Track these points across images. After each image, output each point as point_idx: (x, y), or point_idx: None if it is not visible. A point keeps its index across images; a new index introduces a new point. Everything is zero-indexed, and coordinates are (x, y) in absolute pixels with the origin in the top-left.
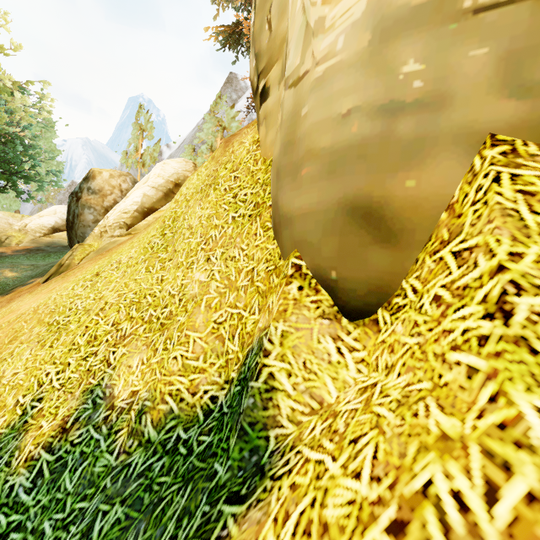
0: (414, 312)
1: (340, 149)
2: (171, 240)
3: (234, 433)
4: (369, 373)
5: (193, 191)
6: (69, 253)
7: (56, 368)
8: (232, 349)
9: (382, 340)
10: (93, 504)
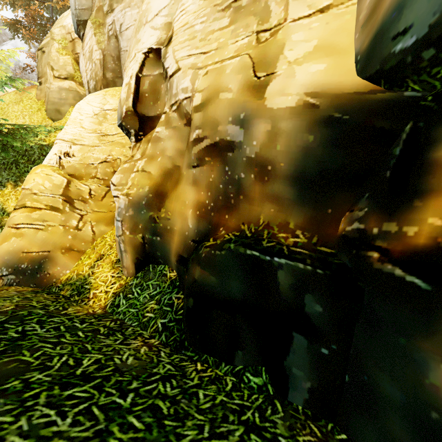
0: None
1: (55, 102)
2: (4, 114)
3: None
4: None
5: (9, 102)
6: None
7: None
8: None
9: None
10: None
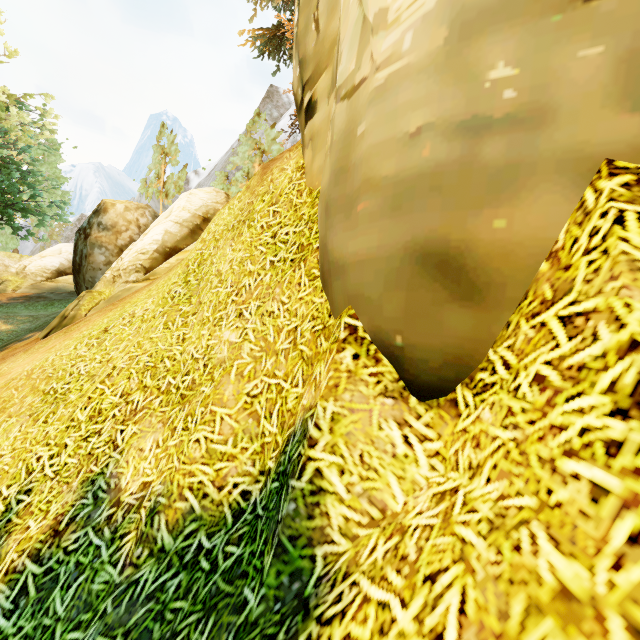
0: (507, 395)
1: (407, 179)
2: (196, 289)
3: (270, 549)
4: (447, 472)
5: (223, 229)
6: (75, 302)
7: (49, 450)
8: (269, 431)
9: (463, 428)
10: (88, 635)
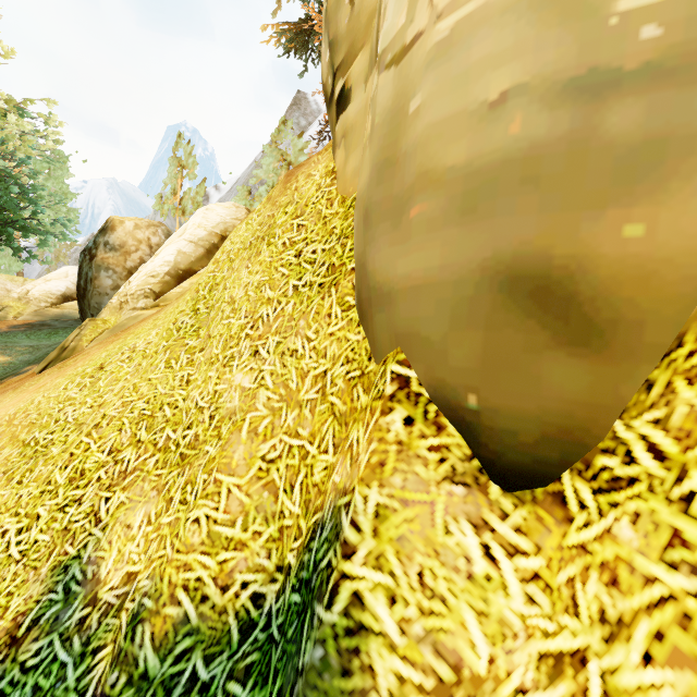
0: (667, 506)
1: (485, 168)
2: (205, 320)
3: None
4: (556, 612)
5: (240, 247)
6: (76, 332)
7: (18, 523)
8: (290, 510)
9: (580, 544)
10: None
